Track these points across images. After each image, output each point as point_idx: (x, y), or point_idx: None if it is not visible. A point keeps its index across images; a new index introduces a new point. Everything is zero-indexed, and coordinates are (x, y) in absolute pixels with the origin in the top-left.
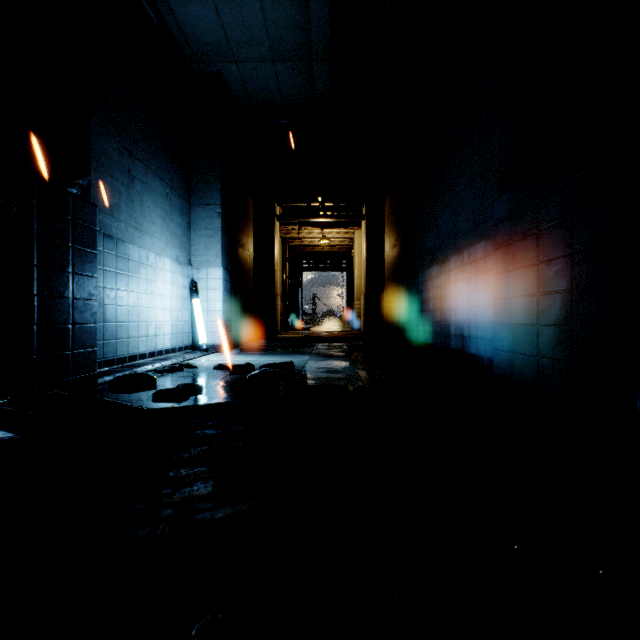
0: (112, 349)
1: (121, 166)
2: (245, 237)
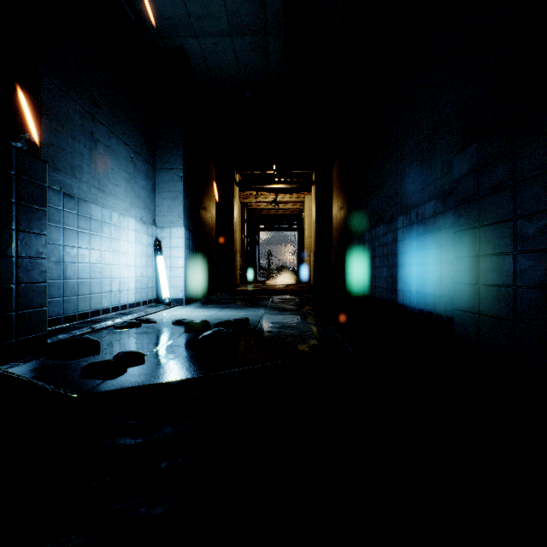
0: (73, 305)
1: (83, 129)
2: (207, 200)
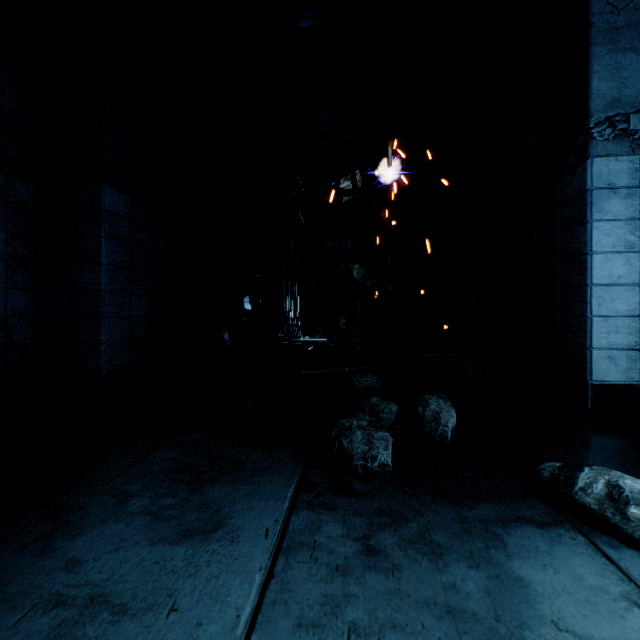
0: None
1: None
2: None
